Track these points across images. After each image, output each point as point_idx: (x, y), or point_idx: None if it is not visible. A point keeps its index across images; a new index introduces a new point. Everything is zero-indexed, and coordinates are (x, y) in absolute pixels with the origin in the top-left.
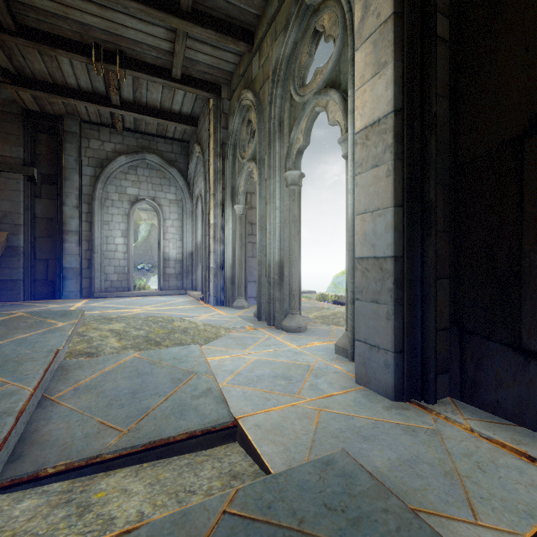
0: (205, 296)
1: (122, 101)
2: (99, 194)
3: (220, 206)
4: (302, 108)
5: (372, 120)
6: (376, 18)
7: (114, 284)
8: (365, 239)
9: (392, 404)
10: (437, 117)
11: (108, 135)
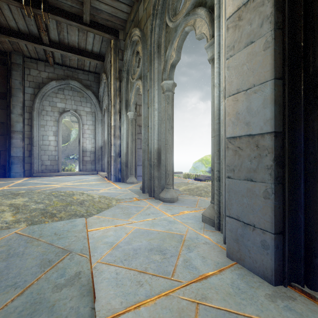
0: (108, 175)
1: (50, 42)
2: (37, 106)
3: (118, 113)
4: (175, 30)
5: None
6: None
7: (48, 167)
8: (238, 118)
9: (273, 291)
10: None
11: (43, 67)
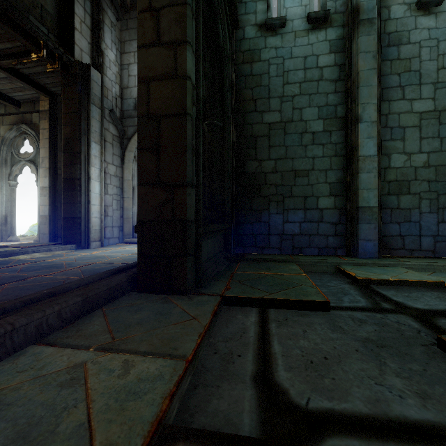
0: None
1: None
2: None
3: None
4: (19, 162)
5: (44, 186)
6: (45, 165)
7: None
8: (43, 211)
9: None
10: (59, 189)
11: None
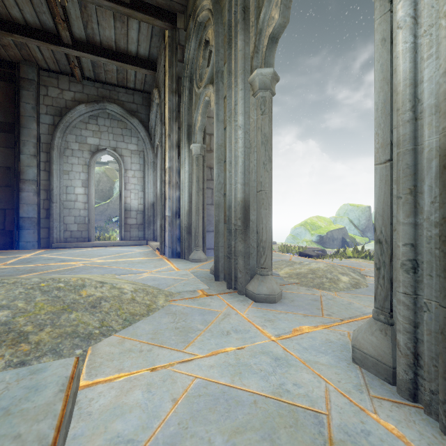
0: (161, 247)
1: (74, 41)
2: (58, 143)
3: (175, 148)
4: None
5: None
6: None
7: (74, 234)
8: None
9: None
10: None
11: (67, 83)
